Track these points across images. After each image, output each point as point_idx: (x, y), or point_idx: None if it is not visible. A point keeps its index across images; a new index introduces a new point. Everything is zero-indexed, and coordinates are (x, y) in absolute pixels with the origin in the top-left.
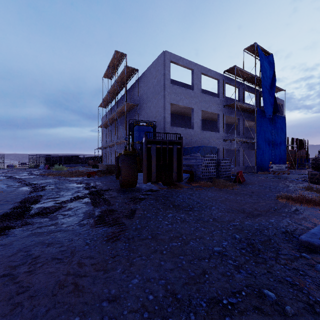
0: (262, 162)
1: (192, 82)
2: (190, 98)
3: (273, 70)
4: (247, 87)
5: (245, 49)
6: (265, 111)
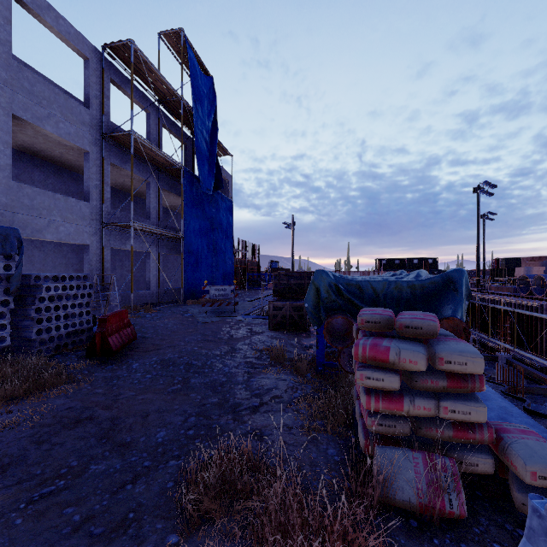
0: (195, 279)
1: None
2: None
3: (215, 108)
4: (167, 120)
5: (162, 33)
6: (200, 178)
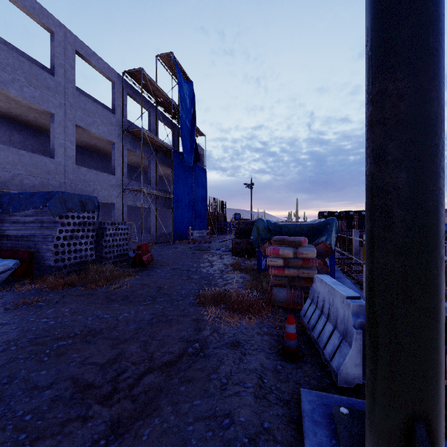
0: (181, 226)
1: (52, 58)
2: (46, 89)
3: (194, 103)
4: (161, 115)
5: (158, 55)
6: (184, 156)
